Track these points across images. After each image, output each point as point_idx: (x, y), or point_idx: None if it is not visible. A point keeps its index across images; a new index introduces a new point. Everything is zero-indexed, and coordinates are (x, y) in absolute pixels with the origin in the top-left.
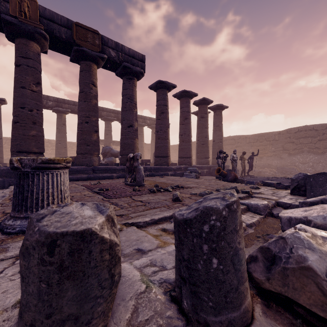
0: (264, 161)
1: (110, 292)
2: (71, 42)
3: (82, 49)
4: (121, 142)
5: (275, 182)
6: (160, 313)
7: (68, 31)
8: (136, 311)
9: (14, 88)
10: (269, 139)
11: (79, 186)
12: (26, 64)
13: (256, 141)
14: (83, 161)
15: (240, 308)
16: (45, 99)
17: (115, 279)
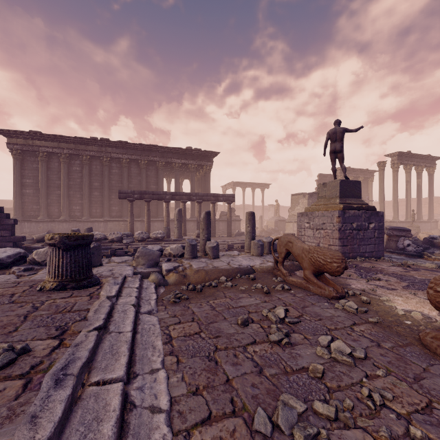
0: None
1: None
2: None
3: None
4: None
5: None
6: None
7: None
8: None
9: None
10: None
11: None
12: None
13: None
14: None
15: None
16: None
17: None
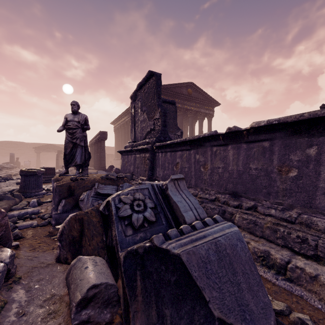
0: None
1: None
2: None
3: None
4: None
5: None
6: None
7: None
8: None
9: None
10: None
11: None
12: None
13: None
14: None
15: None
16: None
17: None
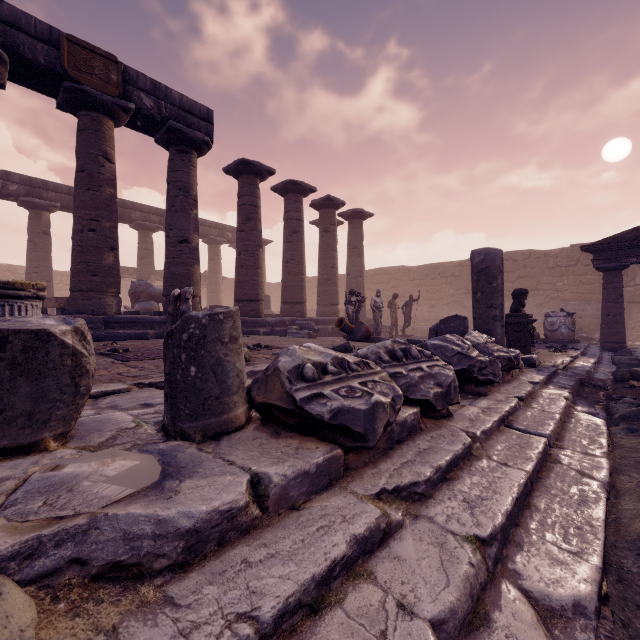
0: (438, 313)
1: (74, 401)
2: (59, 72)
3: (81, 88)
4: (165, 272)
5: (424, 340)
6: (143, 439)
7: (51, 51)
8: (114, 439)
9: None
10: (445, 275)
11: None
12: None
13: (426, 278)
14: (84, 304)
15: (220, 417)
16: (0, 179)
17: (81, 390)
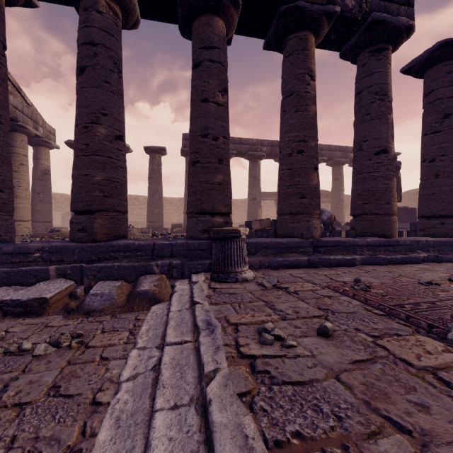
0: None
1: None
2: None
3: (295, 5)
4: (357, 188)
5: None
6: None
7: None
8: None
9: (191, 105)
10: None
11: (329, 291)
12: (209, 59)
13: None
14: (293, 227)
15: None
16: None
17: None
